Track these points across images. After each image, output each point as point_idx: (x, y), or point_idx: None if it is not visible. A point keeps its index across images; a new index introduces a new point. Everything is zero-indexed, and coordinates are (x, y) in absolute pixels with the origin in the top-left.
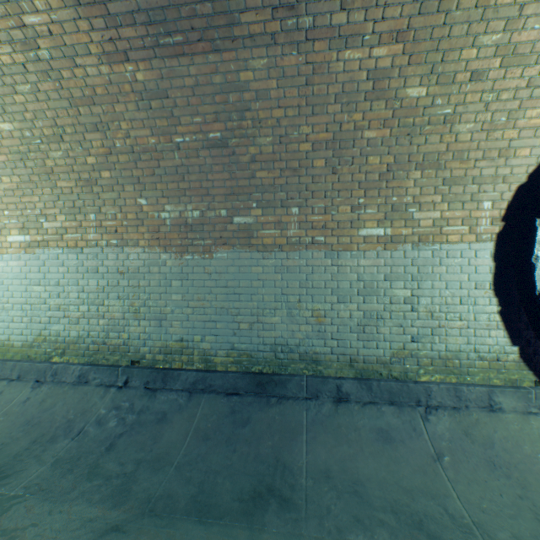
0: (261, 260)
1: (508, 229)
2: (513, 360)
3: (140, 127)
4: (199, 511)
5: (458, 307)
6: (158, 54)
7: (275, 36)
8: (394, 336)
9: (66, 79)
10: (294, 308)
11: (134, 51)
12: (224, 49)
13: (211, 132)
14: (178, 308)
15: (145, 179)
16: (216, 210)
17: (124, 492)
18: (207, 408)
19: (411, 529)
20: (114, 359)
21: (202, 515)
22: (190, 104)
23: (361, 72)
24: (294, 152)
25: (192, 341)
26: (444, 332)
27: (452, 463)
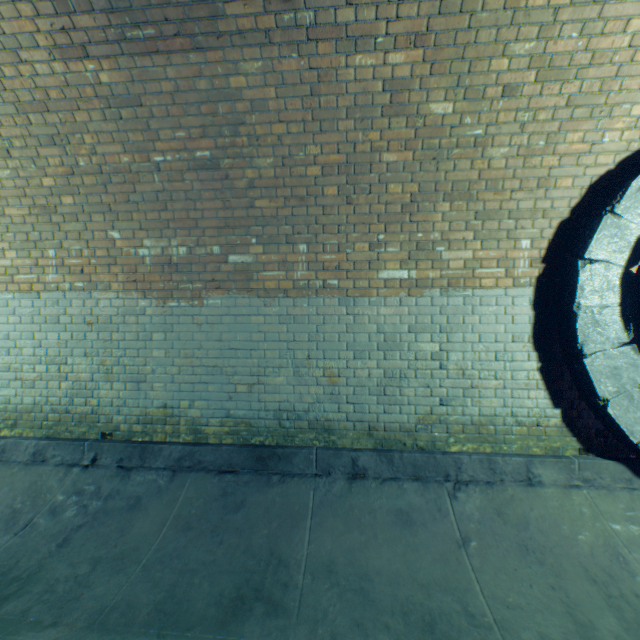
0: (263, 308)
1: (549, 273)
2: (555, 425)
3: (109, 142)
4: (164, 622)
5: (493, 364)
6: (125, 50)
7: (270, 34)
8: (420, 398)
9: (9, 78)
10: (302, 366)
11: (95, 45)
12: (209, 47)
13: (198, 149)
14: (161, 367)
15: (118, 207)
16: (207, 246)
17: (71, 601)
18: (192, 490)
19: (421, 632)
20: (80, 431)
21: (167, 626)
22: (170, 114)
23: (376, 82)
24: (300, 177)
25: (178, 407)
26: (477, 393)
27: (479, 549)
